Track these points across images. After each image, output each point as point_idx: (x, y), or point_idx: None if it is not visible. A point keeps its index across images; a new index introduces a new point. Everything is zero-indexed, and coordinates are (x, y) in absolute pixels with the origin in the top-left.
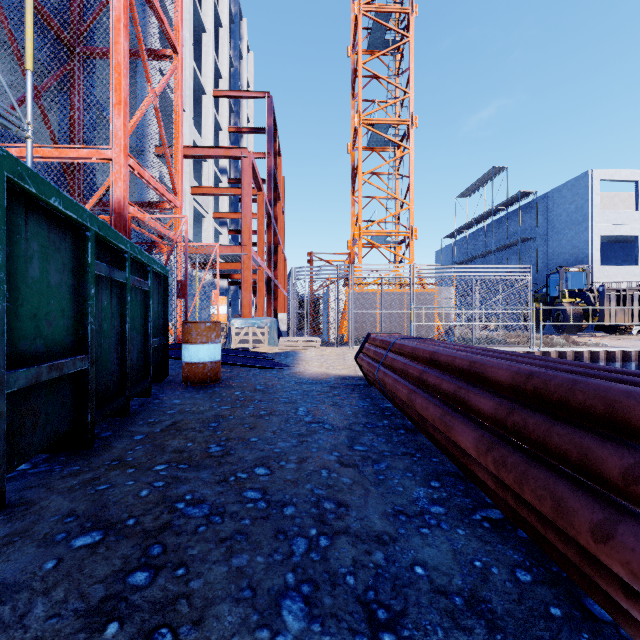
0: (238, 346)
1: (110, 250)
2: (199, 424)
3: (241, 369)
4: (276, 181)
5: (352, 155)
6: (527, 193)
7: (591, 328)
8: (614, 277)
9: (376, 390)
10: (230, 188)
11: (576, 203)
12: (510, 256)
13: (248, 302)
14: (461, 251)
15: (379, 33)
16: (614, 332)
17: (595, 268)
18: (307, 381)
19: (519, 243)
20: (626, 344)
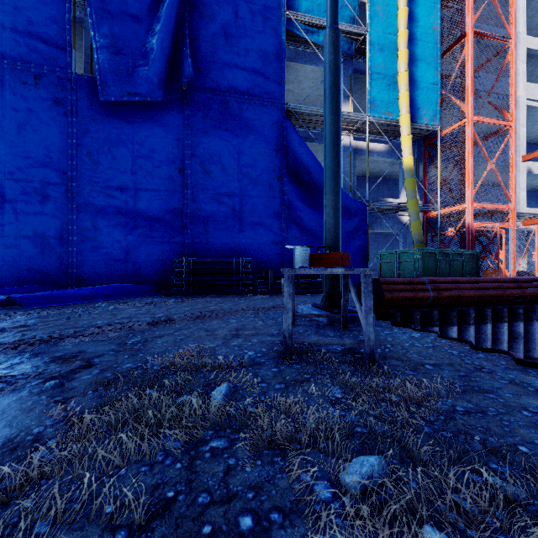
0: None
1: (445, 253)
2: None
3: None
4: None
5: None
6: None
7: None
8: None
9: None
10: None
11: None
12: None
13: None
14: None
15: None
16: None
17: None
18: None
19: None
20: None
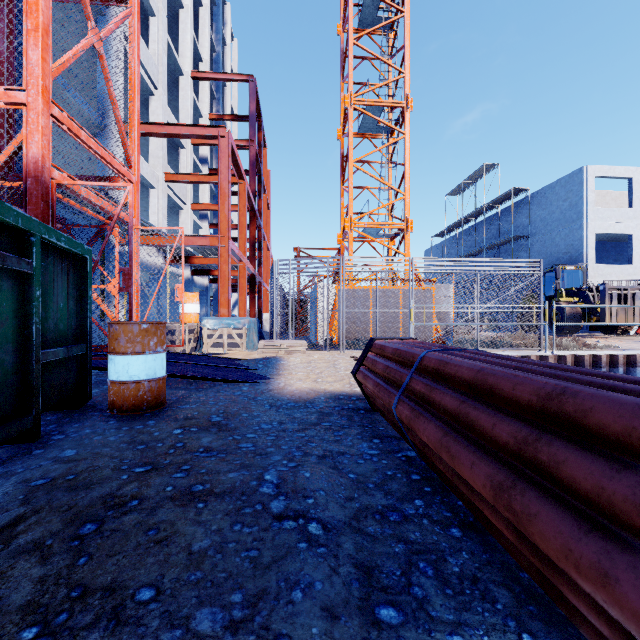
0: (211, 350)
1: None
2: (60, 526)
3: (203, 384)
4: (261, 172)
5: (342, 141)
6: (519, 190)
7: (586, 328)
8: (608, 276)
9: (383, 418)
10: (208, 175)
11: (570, 200)
12: (501, 255)
13: (226, 300)
14: (451, 250)
15: (371, 9)
16: (613, 332)
17: (590, 267)
18: (287, 403)
19: (512, 241)
20: (637, 346)
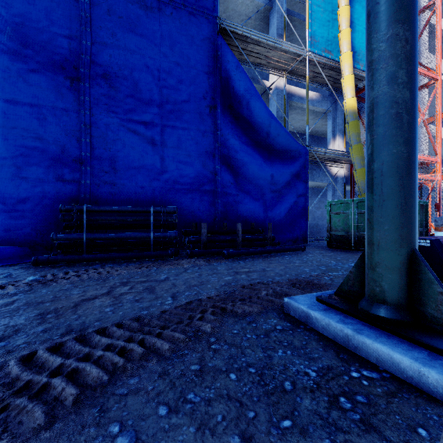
0: None
1: None
2: None
3: None
4: None
5: None
6: None
7: None
8: None
9: None
10: None
11: None
12: None
13: None
14: None
15: None
16: None
17: None
18: None
19: None
20: None
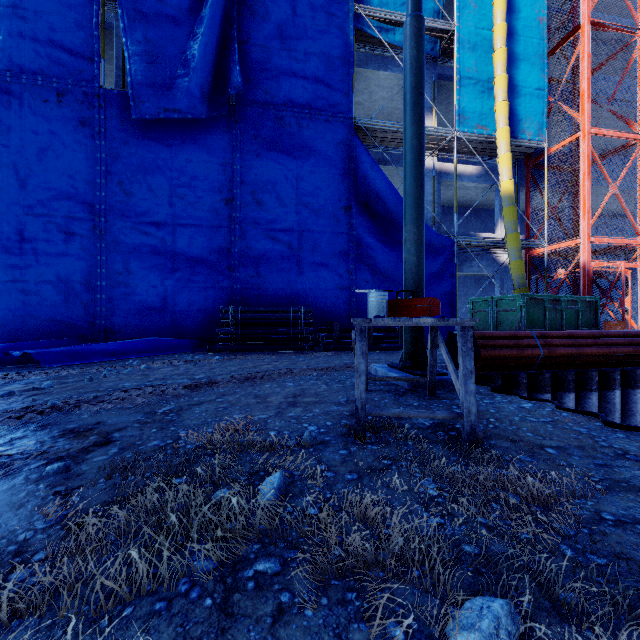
0: None
1: (555, 300)
2: None
3: None
4: None
5: None
6: None
7: None
8: None
9: None
10: None
11: None
12: None
13: None
14: None
15: None
16: None
17: None
18: None
19: None
20: None
